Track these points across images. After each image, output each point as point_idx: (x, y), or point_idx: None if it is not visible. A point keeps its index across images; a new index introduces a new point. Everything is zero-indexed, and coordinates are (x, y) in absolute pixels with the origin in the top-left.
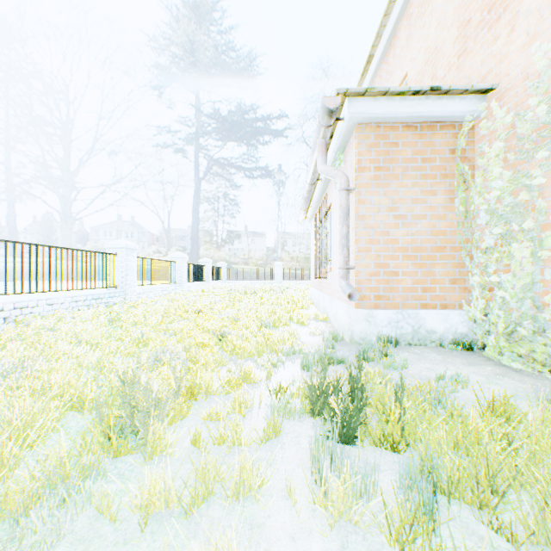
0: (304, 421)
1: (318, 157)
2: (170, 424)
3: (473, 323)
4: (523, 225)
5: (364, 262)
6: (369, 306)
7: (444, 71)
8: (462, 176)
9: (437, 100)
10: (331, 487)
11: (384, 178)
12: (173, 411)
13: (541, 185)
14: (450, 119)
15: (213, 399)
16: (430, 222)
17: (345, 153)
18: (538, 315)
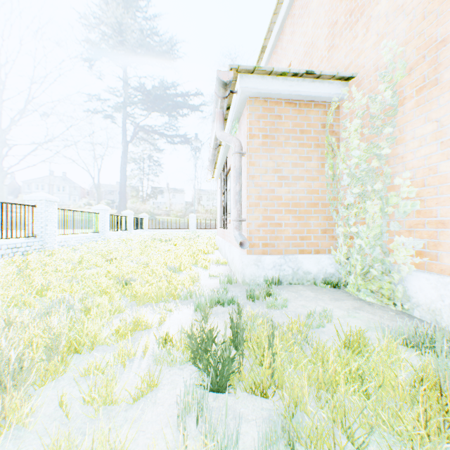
0: (185, 369)
1: (216, 124)
2: (40, 385)
3: (339, 264)
4: (375, 187)
5: (254, 215)
6: (258, 252)
7: (318, 61)
8: (331, 146)
9: (312, 82)
10: (194, 449)
11: (270, 145)
12: (44, 372)
13: (387, 155)
14: (322, 99)
15: (99, 351)
16: (307, 183)
17: (240, 123)
18: (385, 259)
